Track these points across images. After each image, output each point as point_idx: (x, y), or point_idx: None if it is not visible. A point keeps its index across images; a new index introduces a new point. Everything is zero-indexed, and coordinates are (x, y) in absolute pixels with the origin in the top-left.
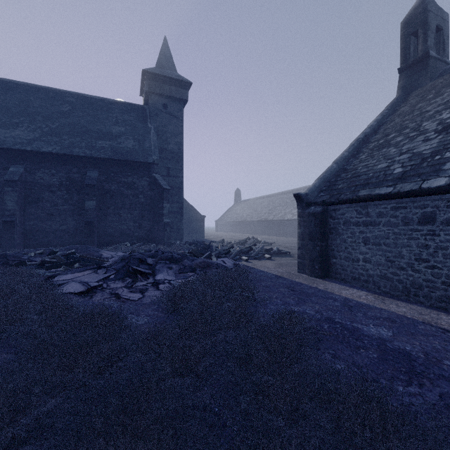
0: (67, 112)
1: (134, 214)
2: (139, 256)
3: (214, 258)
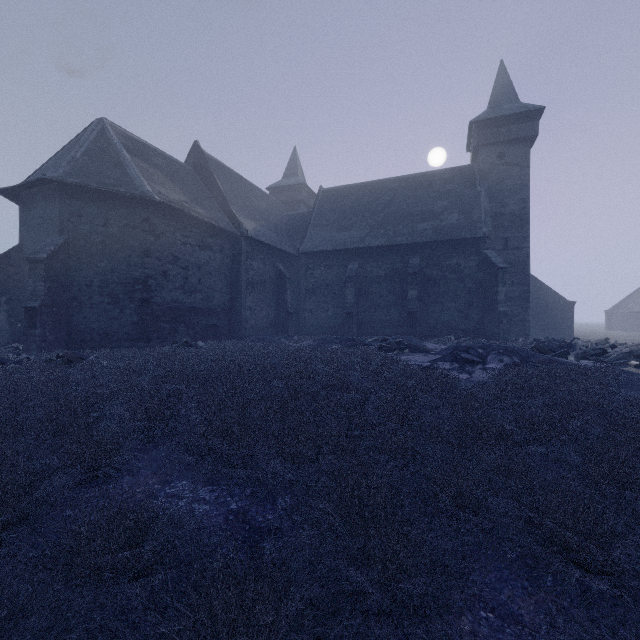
0: (389, 201)
1: (459, 302)
2: (466, 345)
3: (571, 357)
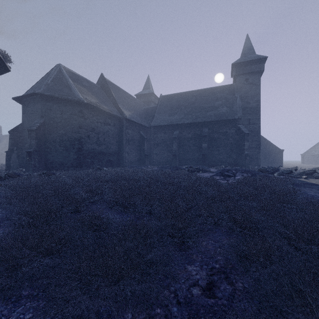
0: (193, 101)
1: (226, 149)
2: (227, 168)
3: (275, 174)
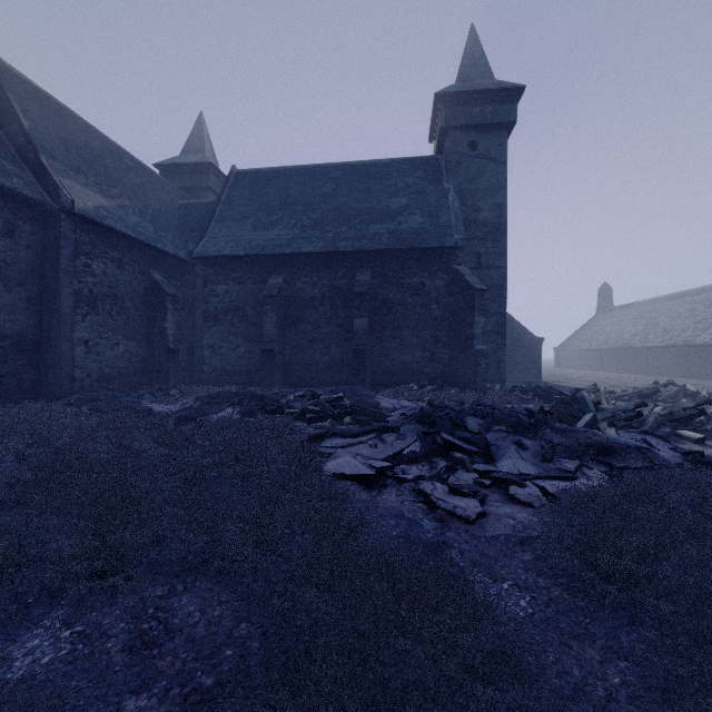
0: (330, 193)
1: (423, 336)
2: (450, 414)
3: (611, 429)
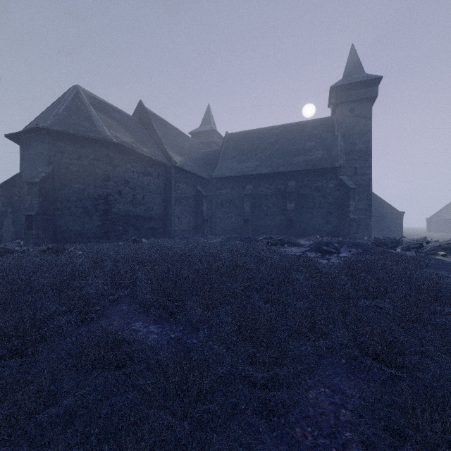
0: (274, 142)
1: (323, 212)
2: (326, 241)
3: (398, 249)
